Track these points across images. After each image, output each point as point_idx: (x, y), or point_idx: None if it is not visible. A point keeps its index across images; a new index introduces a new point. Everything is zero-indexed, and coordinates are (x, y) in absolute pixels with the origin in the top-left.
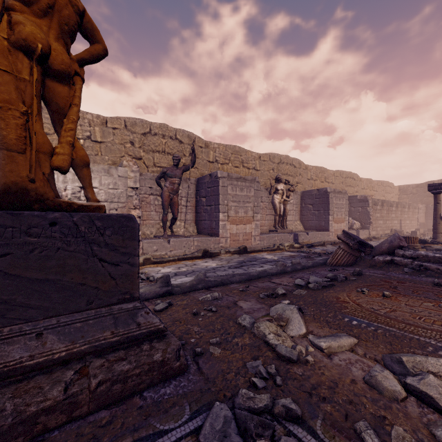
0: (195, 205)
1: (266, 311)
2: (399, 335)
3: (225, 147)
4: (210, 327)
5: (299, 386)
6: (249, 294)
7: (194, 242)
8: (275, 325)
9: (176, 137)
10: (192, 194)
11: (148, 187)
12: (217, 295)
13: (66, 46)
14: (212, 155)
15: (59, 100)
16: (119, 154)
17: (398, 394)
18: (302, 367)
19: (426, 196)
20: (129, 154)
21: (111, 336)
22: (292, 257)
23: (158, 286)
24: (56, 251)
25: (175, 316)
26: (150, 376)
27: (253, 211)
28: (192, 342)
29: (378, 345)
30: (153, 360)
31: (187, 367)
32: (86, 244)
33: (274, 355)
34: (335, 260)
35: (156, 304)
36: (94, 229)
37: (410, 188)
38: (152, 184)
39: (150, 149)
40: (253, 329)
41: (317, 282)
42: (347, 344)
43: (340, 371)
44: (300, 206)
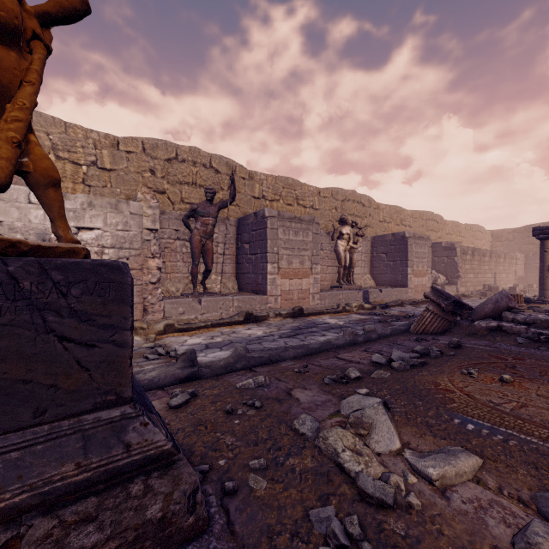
0: (236, 253)
1: (334, 407)
2: (545, 451)
3: (275, 179)
4: (251, 437)
5: None
6: (309, 378)
7: (234, 302)
8: (351, 434)
9: (211, 164)
10: (231, 239)
11: (174, 229)
12: (263, 380)
13: None
14: (258, 188)
15: (0, 73)
16: (135, 186)
17: None
18: (404, 517)
19: (525, 243)
20: (148, 186)
21: (75, 472)
22: (363, 321)
23: (179, 366)
24: None
25: (199, 416)
26: None
27: (311, 261)
28: (221, 466)
29: (516, 469)
30: (145, 520)
31: (208, 522)
32: (34, 311)
33: (354, 492)
34: (422, 326)
35: (172, 395)
36: (50, 286)
37: (505, 234)
38: (179, 225)
39: (177, 180)
40: (317, 441)
41: (403, 360)
42: (468, 470)
43: (468, 526)
44: (370, 255)
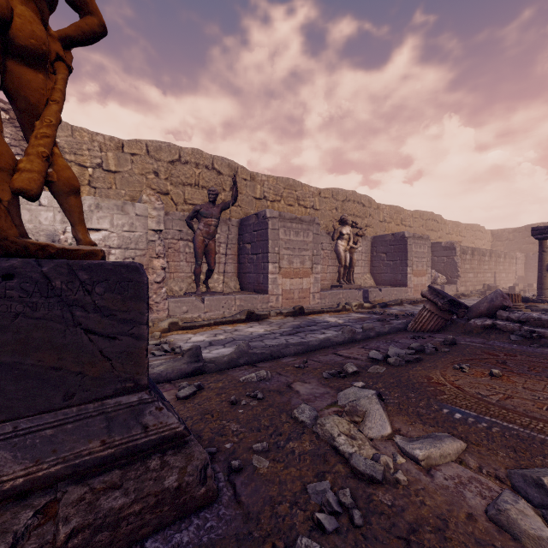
0: (238, 253)
1: (332, 398)
2: (524, 437)
3: (276, 180)
4: (255, 424)
5: (389, 527)
6: (308, 372)
7: (236, 301)
8: (346, 421)
9: (213, 166)
10: (233, 239)
11: (177, 230)
12: (265, 374)
13: (41, 15)
14: (259, 189)
15: (29, 93)
16: (140, 187)
17: (546, 542)
18: (391, 491)
19: (525, 243)
20: (152, 187)
21: (101, 448)
22: (362, 320)
23: (185, 361)
24: (14, 318)
25: (206, 406)
26: (159, 514)
27: (311, 261)
28: (227, 448)
29: (496, 452)
30: (164, 488)
31: (218, 494)
32: (64, 307)
33: (347, 470)
34: (419, 325)
35: (180, 388)
36: (77, 285)
37: (506, 234)
38: (182, 226)
39: (180, 181)
40: (315, 428)
41: (399, 356)
42: (452, 452)
43: (448, 498)
44: (370, 255)
